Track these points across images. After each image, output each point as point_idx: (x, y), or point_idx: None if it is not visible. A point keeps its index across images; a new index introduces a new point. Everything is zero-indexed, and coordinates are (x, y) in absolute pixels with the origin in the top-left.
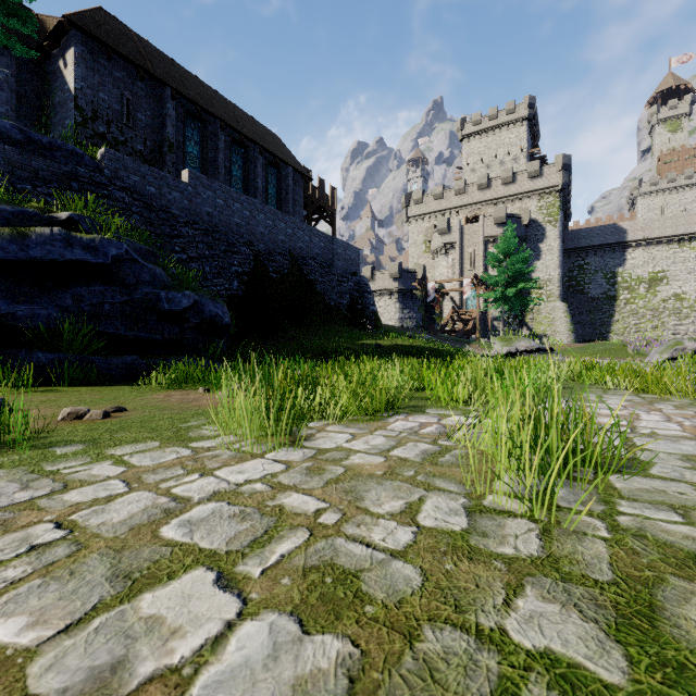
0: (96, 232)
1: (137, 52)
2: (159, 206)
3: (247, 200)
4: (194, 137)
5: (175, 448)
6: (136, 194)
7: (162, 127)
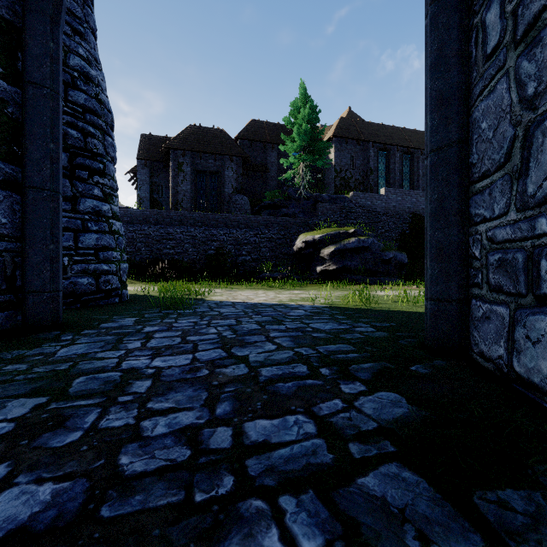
0: (360, 233)
1: (356, 132)
2: (372, 209)
3: (414, 193)
4: (382, 161)
5: (412, 291)
6: (363, 207)
7: (367, 163)
